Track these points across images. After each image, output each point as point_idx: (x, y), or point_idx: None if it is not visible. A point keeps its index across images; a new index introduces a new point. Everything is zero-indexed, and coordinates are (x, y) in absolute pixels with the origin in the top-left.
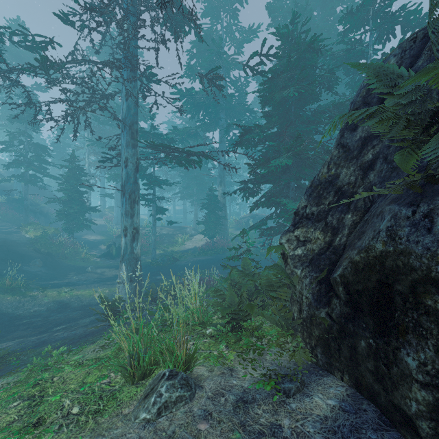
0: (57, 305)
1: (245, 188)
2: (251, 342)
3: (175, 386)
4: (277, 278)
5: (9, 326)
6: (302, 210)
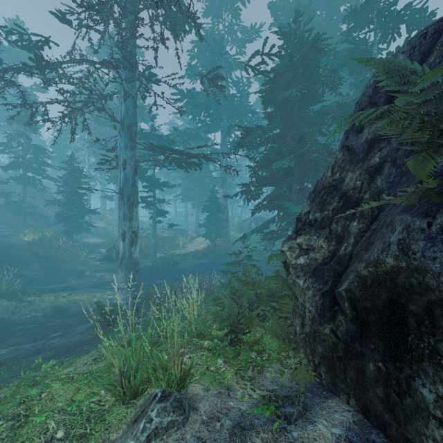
0: (55, 311)
1: (247, 190)
2: (250, 358)
3: (167, 409)
4: (278, 287)
5: (5, 333)
6: (305, 216)
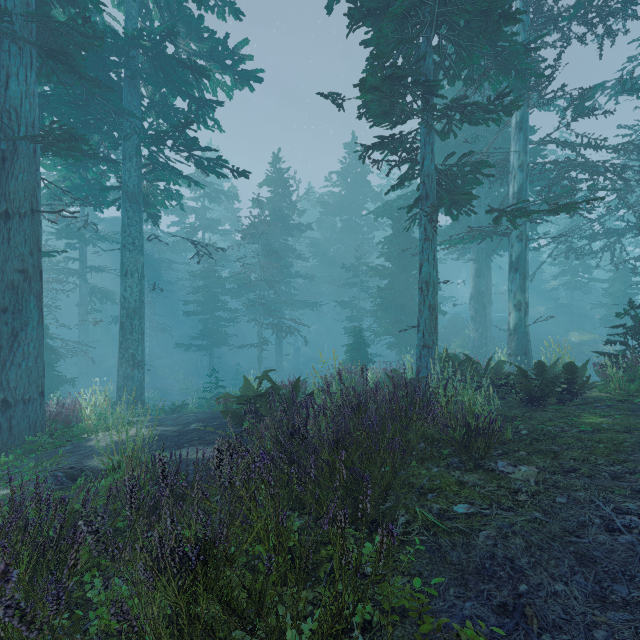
0: None
1: None
2: None
3: None
4: None
5: None
6: None
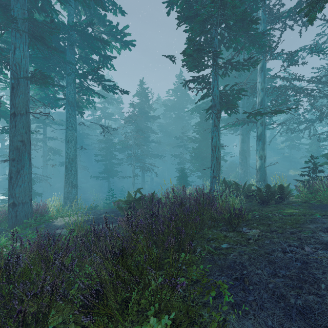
0: None
1: None
2: None
3: None
4: None
5: None
6: None
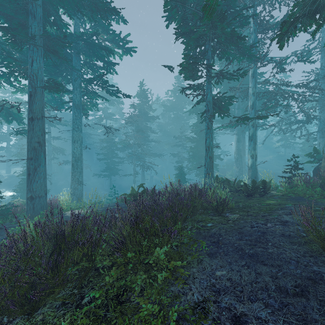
0: None
1: None
2: None
3: None
4: None
5: None
6: None
